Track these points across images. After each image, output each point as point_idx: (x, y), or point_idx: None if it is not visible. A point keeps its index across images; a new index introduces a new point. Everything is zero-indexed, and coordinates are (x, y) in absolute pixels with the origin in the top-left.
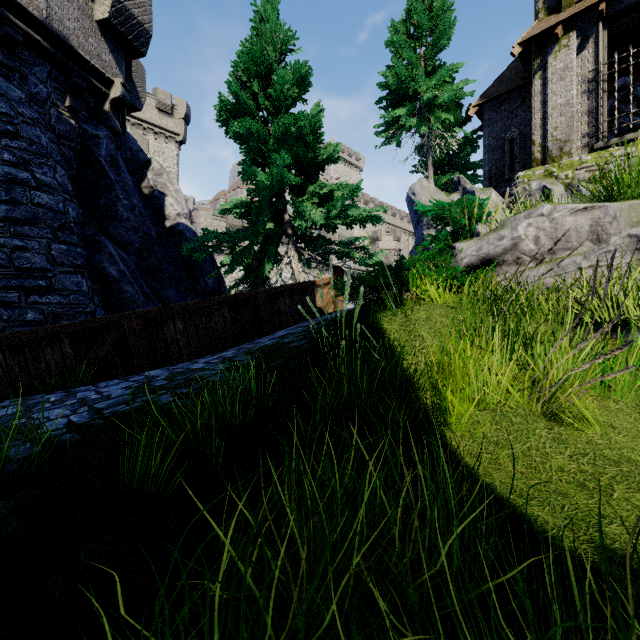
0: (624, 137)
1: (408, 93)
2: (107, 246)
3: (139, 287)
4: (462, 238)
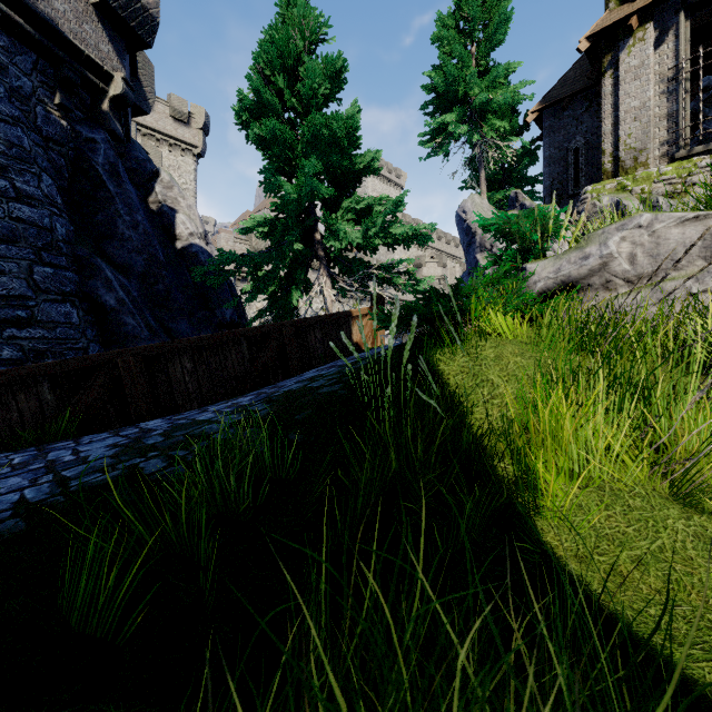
0: (710, 144)
1: (457, 97)
2: (103, 270)
3: (142, 319)
4: (533, 258)
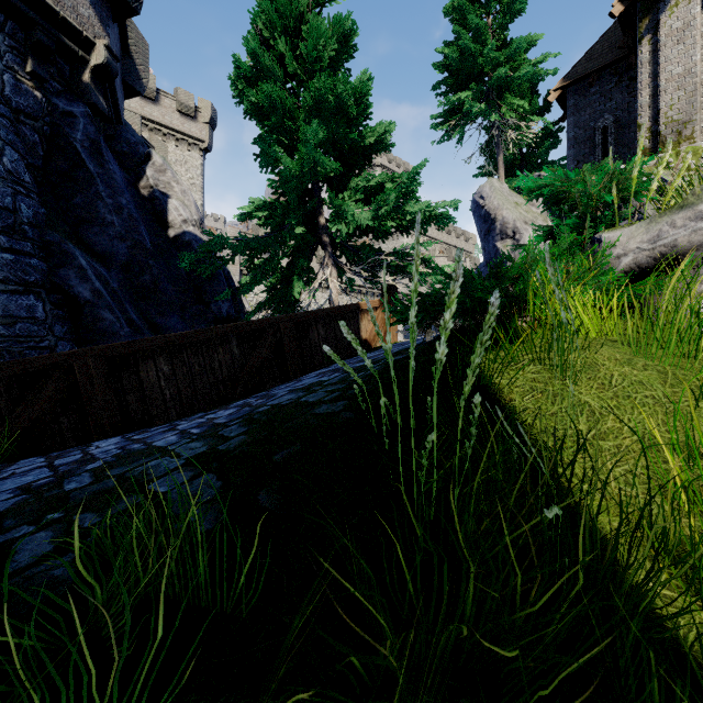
0: None
1: (473, 75)
2: (76, 257)
3: (123, 313)
4: (603, 227)
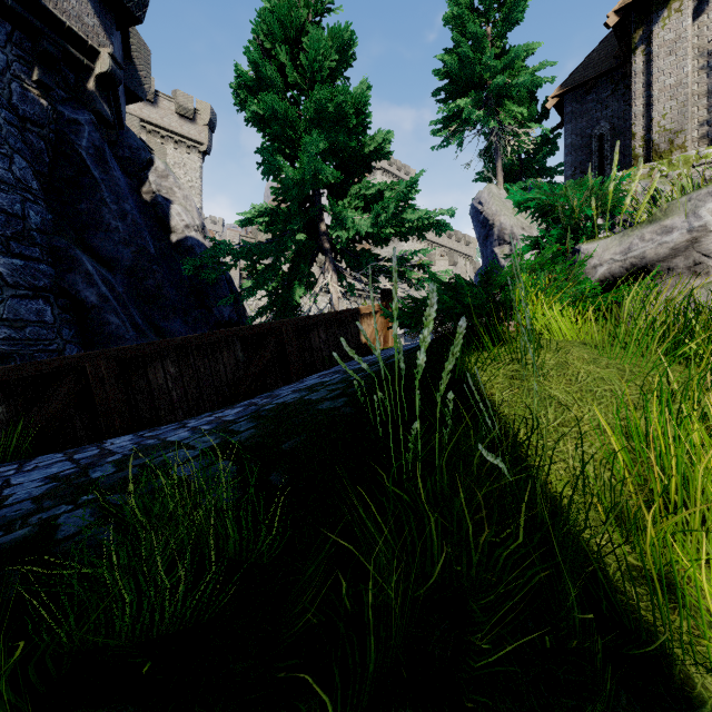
0: None
1: (472, 82)
2: (83, 262)
3: (128, 317)
4: (584, 238)
